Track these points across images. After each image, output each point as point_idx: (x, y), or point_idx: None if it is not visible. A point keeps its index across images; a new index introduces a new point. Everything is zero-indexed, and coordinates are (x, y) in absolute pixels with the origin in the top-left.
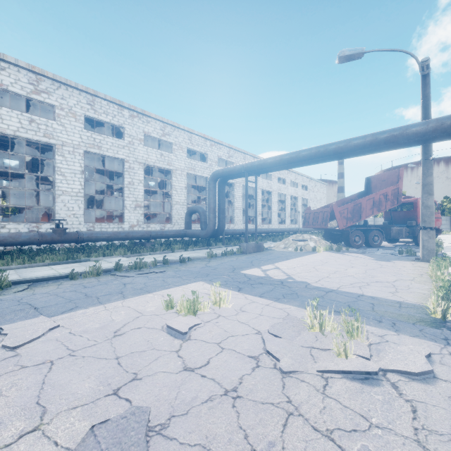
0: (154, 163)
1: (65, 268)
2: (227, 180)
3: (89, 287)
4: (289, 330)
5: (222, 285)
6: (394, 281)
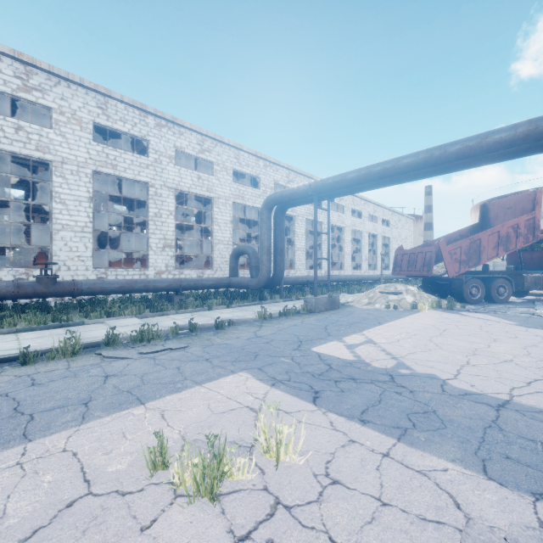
0: (189, 188)
1: (36, 339)
2: (287, 207)
3: (39, 385)
4: None
5: (281, 384)
6: None
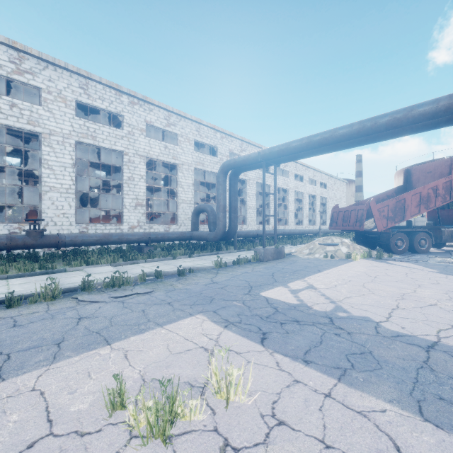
0: (157, 156)
1: (23, 284)
2: (240, 172)
3: (19, 327)
4: None
5: (233, 325)
6: None
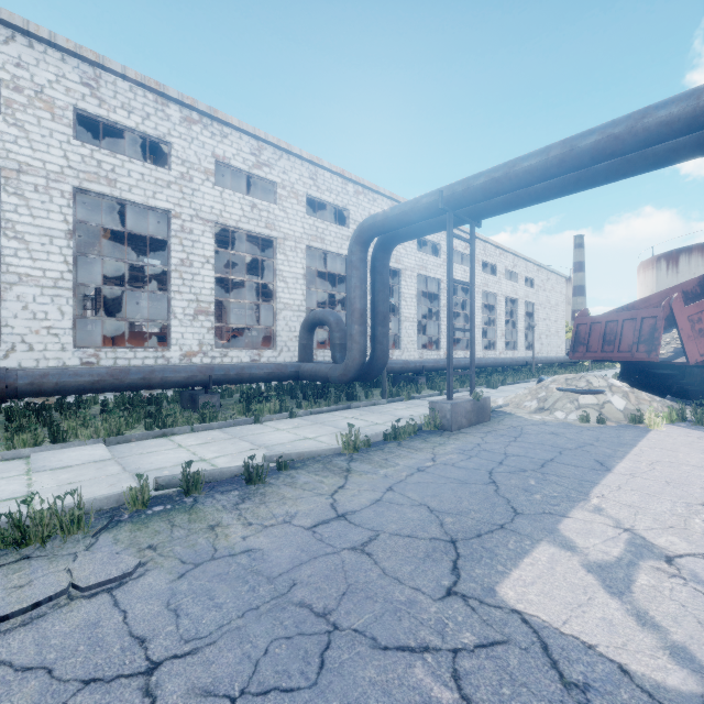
0: (238, 222)
1: None
2: (395, 243)
3: None
4: None
5: None
6: None
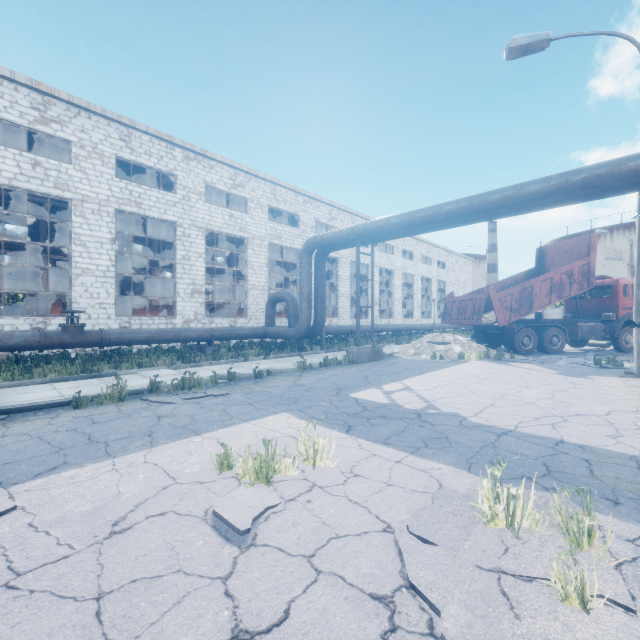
0: (220, 228)
1: (74, 388)
2: (329, 251)
3: (100, 423)
4: (448, 525)
5: (319, 420)
6: (607, 414)
